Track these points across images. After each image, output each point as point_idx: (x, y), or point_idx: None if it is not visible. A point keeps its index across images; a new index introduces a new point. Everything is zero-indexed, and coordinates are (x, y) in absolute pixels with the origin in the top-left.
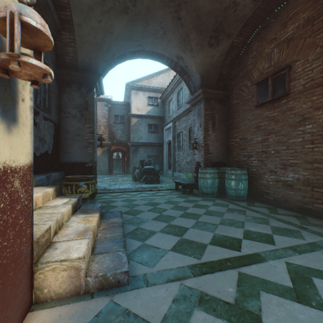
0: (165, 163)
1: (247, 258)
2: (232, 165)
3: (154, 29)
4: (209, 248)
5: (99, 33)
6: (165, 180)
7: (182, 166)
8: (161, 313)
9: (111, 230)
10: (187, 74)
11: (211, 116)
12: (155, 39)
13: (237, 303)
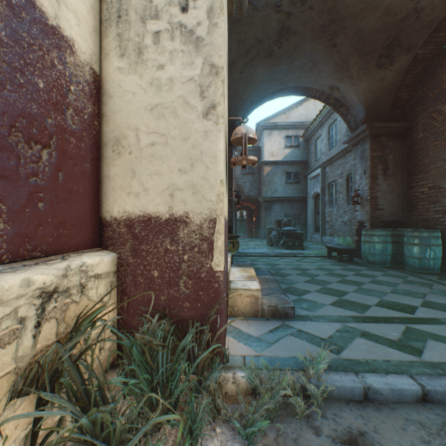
0: (309, 224)
1: (420, 319)
2: (417, 226)
3: (301, 63)
4: (374, 308)
5: (240, 84)
6: (310, 246)
7: (336, 228)
8: (326, 334)
9: (266, 283)
10: (345, 106)
11: (381, 159)
12: (301, 73)
13: (400, 341)
